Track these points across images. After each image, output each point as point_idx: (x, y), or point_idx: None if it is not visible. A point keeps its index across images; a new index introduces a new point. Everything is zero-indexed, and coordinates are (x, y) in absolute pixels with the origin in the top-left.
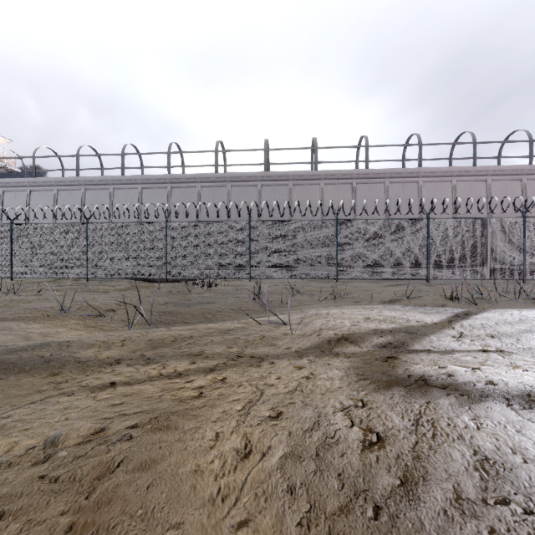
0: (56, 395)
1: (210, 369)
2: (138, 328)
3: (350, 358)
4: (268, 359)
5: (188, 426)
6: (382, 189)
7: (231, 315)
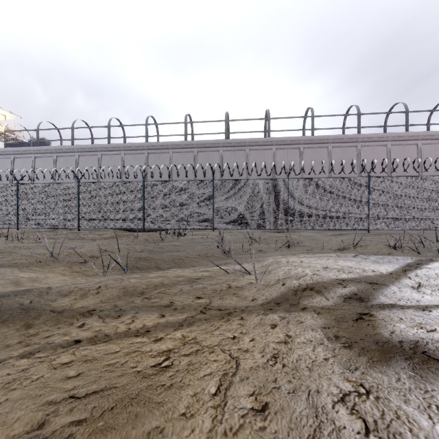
0: (15, 357)
1: (179, 323)
2: (116, 273)
3: (321, 312)
4: (237, 312)
5: (149, 425)
6: (325, 152)
7: (198, 262)
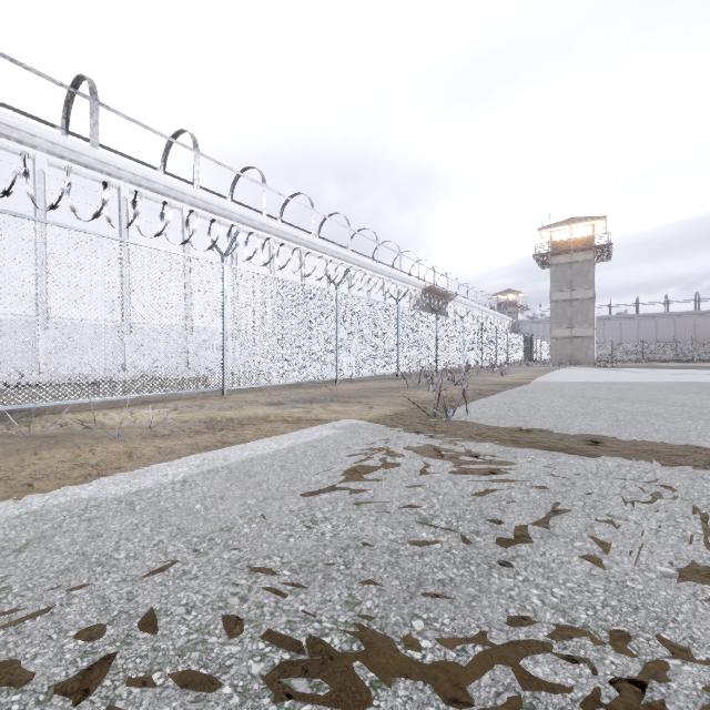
0: None
1: None
2: None
3: None
4: None
5: None
6: None
7: None
